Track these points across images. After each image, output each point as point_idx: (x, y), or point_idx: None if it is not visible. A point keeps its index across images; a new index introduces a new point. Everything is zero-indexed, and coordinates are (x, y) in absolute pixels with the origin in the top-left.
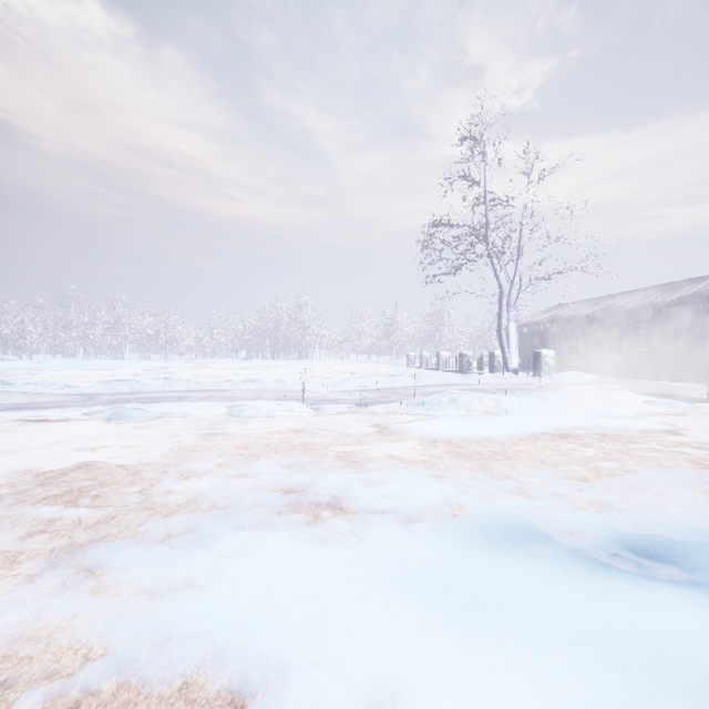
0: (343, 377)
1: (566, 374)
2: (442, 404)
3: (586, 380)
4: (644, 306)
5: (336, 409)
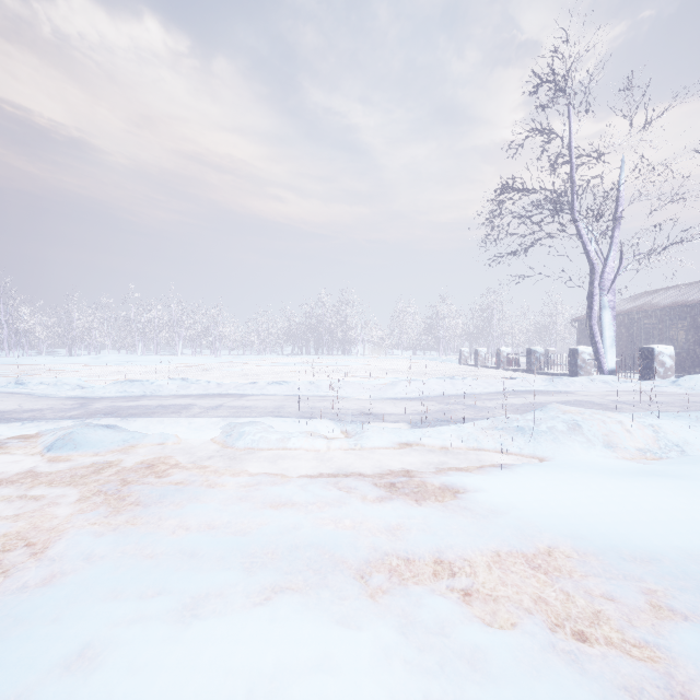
0: (389, 376)
1: (699, 379)
2: (558, 435)
3: None
4: None
5: (382, 435)
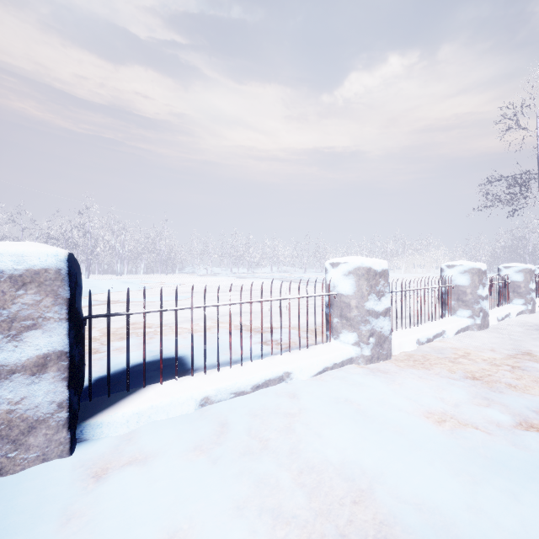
0: None
1: None
2: None
3: None
4: None
5: None
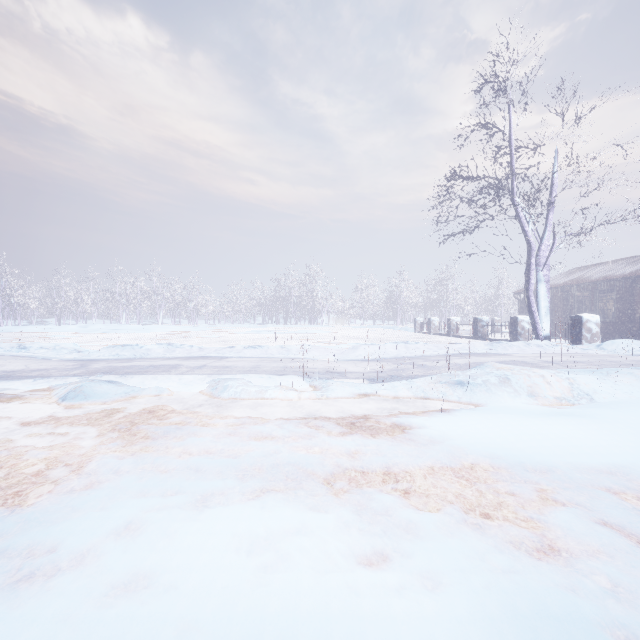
0: (351, 342)
1: (619, 343)
2: (490, 387)
3: None
4: None
5: (345, 388)
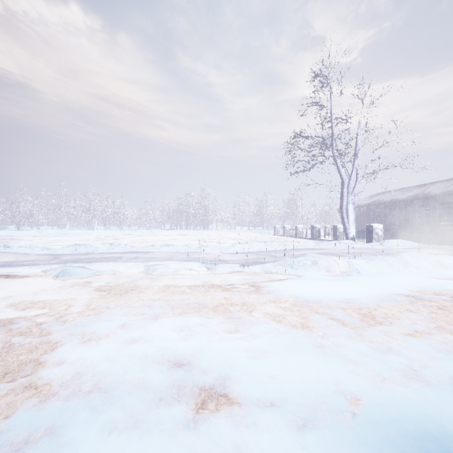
0: (232, 242)
1: (392, 242)
2: (306, 266)
3: (408, 246)
4: (447, 192)
5: (225, 268)
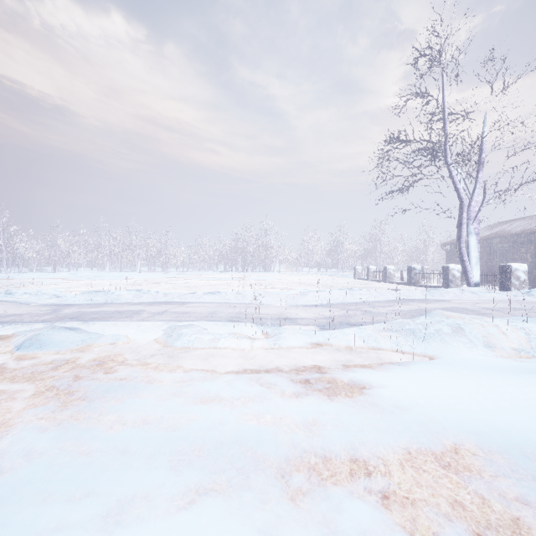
0: (300, 288)
1: None
2: (444, 337)
3: None
4: None
5: (297, 336)
